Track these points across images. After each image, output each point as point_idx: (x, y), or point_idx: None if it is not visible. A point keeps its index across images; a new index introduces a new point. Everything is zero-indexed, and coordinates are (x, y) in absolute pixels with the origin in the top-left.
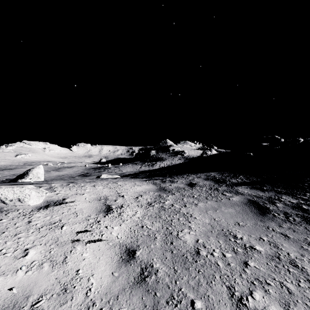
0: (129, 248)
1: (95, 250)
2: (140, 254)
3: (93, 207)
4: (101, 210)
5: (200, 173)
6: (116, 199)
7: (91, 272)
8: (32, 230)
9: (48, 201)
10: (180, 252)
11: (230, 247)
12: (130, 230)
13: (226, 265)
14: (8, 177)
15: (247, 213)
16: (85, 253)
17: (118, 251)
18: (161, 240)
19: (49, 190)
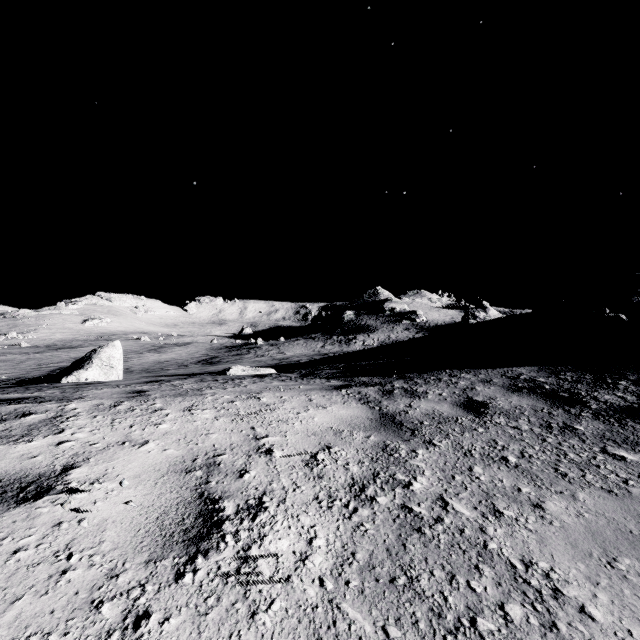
0: None
1: None
2: None
3: (154, 509)
4: (177, 530)
5: (485, 369)
6: (243, 468)
7: None
8: None
9: (4, 481)
10: None
11: None
12: None
13: None
14: (65, 363)
15: None
16: None
17: None
18: None
19: (46, 426)
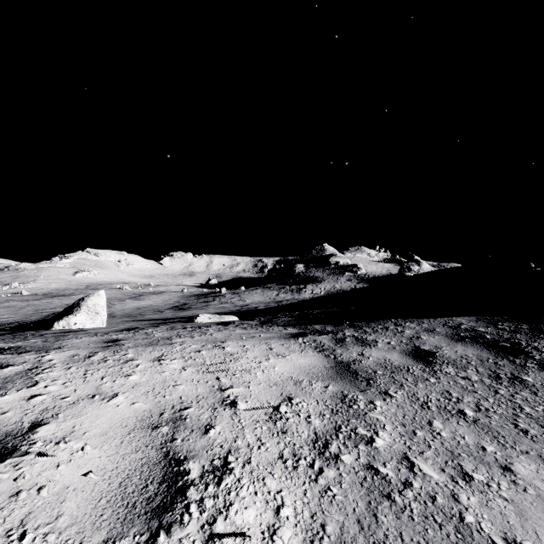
0: None
1: None
2: None
3: (117, 473)
4: (139, 499)
5: (427, 319)
6: (209, 422)
7: None
8: None
9: None
10: None
11: None
12: None
13: None
14: (58, 308)
15: None
16: None
17: None
18: None
19: (21, 378)
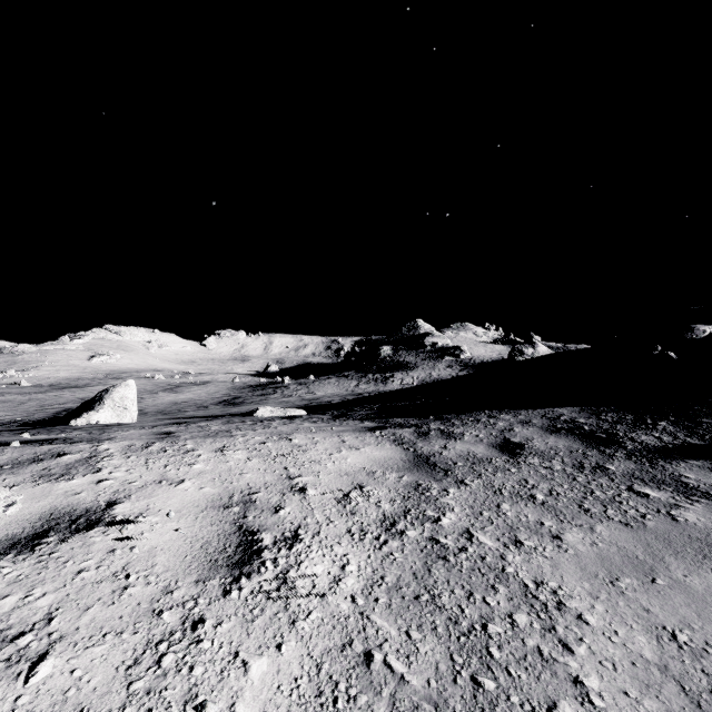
0: None
1: None
2: None
3: (198, 539)
4: (220, 557)
5: (525, 410)
6: (278, 504)
7: None
8: None
9: (55, 515)
10: None
11: None
12: (315, 686)
13: None
14: (70, 404)
15: None
16: None
17: None
18: None
19: (83, 465)
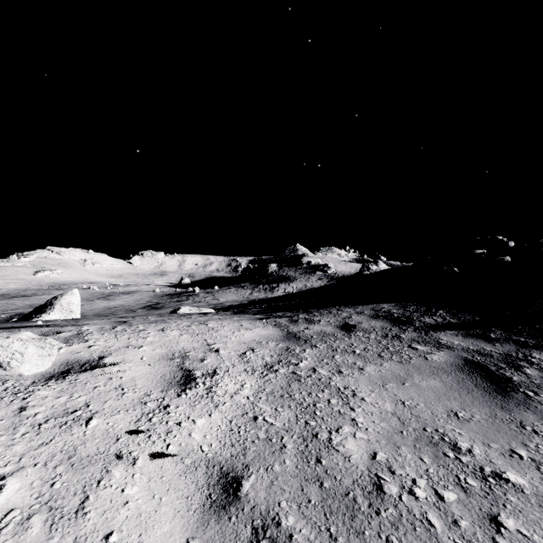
0: (226, 471)
1: (153, 479)
2: (251, 487)
3: (158, 374)
4: (173, 381)
5: (361, 305)
6: (203, 358)
7: (138, 541)
8: (24, 428)
9: (70, 363)
10: (339, 484)
11: (449, 475)
12: (229, 428)
13: (451, 526)
14: (21, 309)
15: (469, 391)
16: (130, 487)
17: (204, 479)
18: (295, 454)
19: (76, 338)
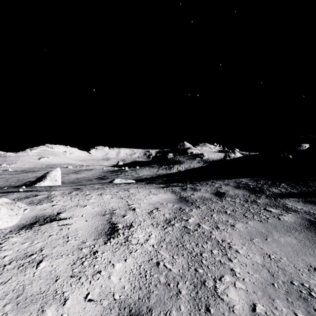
0: (134, 314)
1: None
2: None
3: (93, 226)
4: (102, 232)
5: (227, 179)
6: (124, 214)
7: None
8: None
9: (37, 217)
10: None
11: None
12: (138, 272)
13: None
14: (31, 179)
15: None
16: None
17: None
18: (188, 300)
19: (46, 199)
